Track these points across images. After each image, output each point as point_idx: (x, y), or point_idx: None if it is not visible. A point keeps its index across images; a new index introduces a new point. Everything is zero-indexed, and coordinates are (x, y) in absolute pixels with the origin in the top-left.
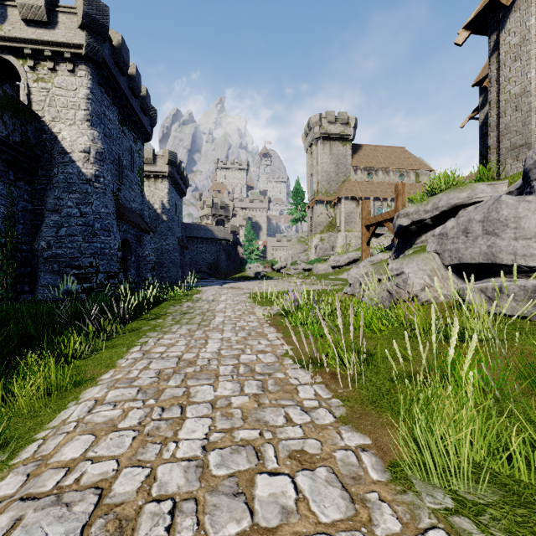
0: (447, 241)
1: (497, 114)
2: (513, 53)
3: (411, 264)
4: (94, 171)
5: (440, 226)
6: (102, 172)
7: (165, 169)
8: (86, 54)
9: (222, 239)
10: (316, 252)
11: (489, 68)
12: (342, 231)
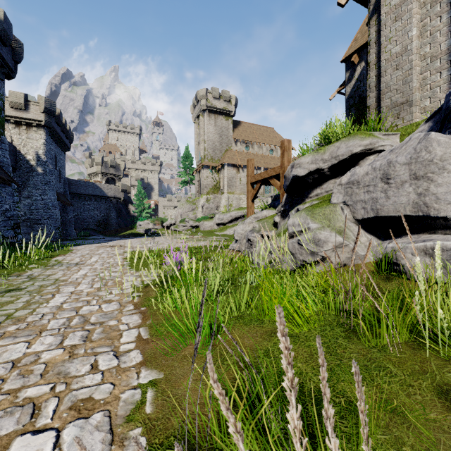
0: (359, 190)
1: (377, 75)
2: (394, 12)
3: (317, 218)
4: None
5: (348, 173)
6: None
7: (40, 117)
8: None
9: (112, 197)
10: (203, 211)
11: (368, 30)
12: (225, 193)
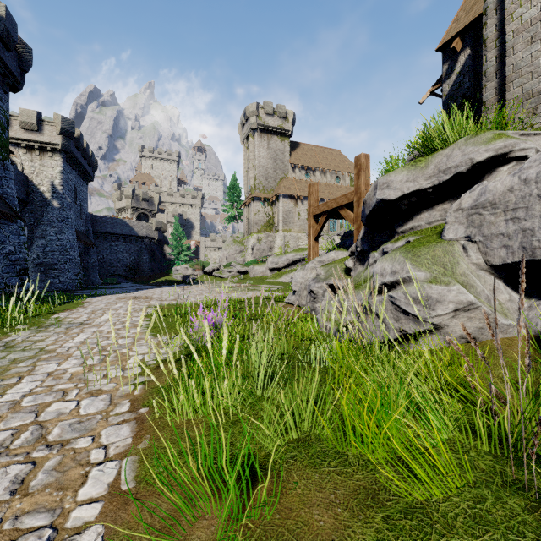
0: (496, 217)
1: (498, 55)
2: None
3: (424, 262)
4: None
5: (474, 191)
6: None
7: (56, 140)
8: None
9: (144, 236)
10: (253, 253)
11: None
12: (281, 231)
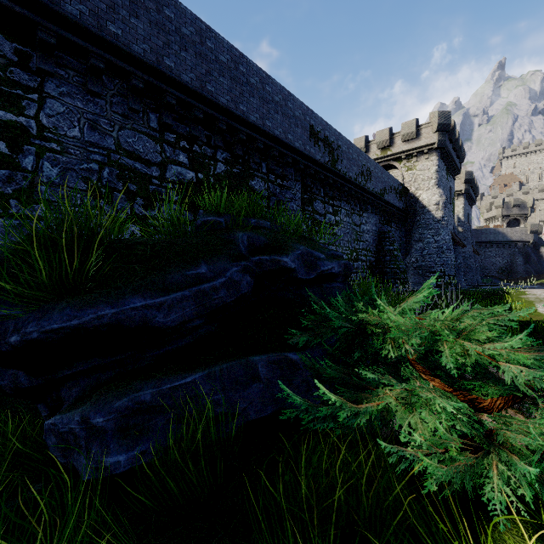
0: None
1: None
2: None
3: None
4: (441, 214)
5: None
6: (445, 214)
7: (461, 188)
8: (437, 147)
9: (517, 241)
10: None
11: None
12: None
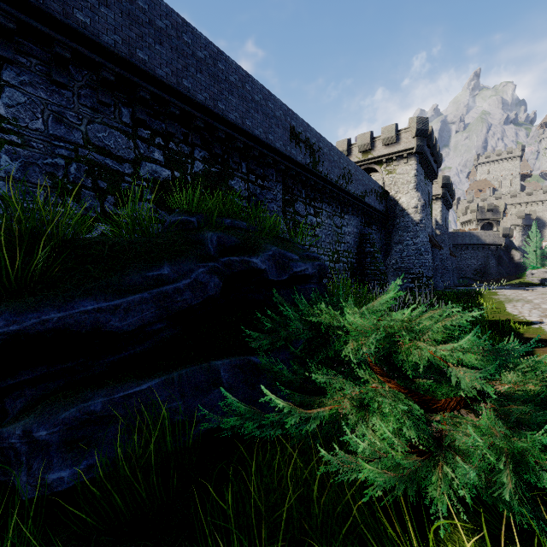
0: None
1: None
2: None
3: None
4: (419, 217)
5: None
6: (423, 217)
7: (438, 192)
8: (416, 152)
9: (490, 243)
10: None
11: None
12: None
